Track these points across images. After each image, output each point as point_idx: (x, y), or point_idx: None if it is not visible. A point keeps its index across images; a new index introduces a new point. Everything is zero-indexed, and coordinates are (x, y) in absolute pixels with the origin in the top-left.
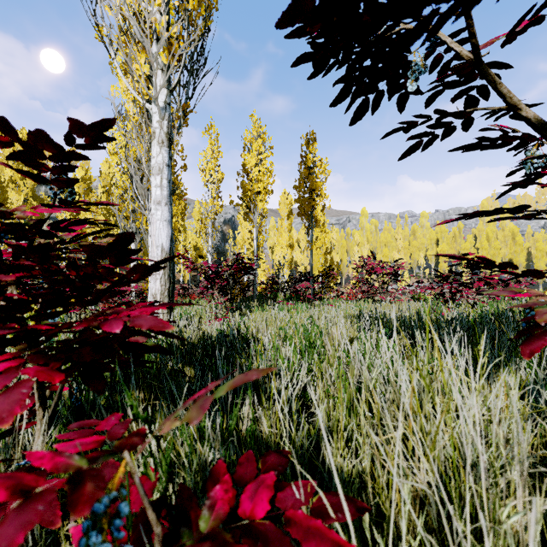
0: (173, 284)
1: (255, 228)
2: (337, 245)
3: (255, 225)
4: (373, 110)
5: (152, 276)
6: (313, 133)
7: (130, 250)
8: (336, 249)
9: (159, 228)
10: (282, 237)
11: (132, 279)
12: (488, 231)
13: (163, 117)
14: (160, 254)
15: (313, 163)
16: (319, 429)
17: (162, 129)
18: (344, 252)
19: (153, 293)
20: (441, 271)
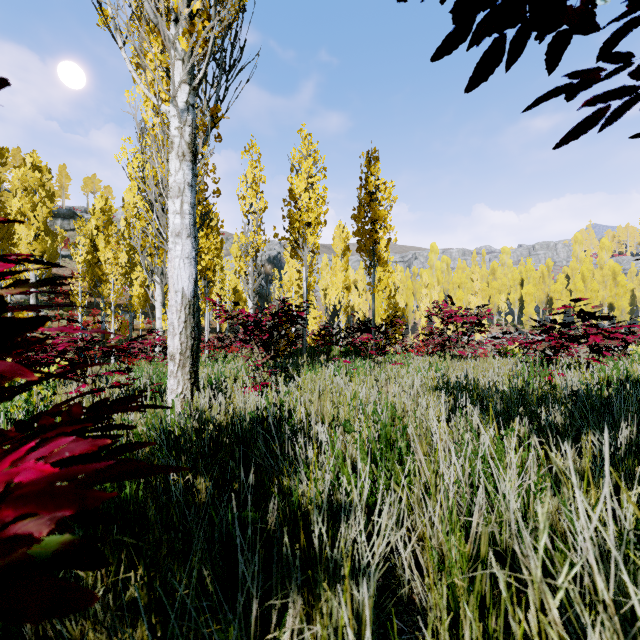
0: (197, 340)
1: (305, 267)
2: (401, 287)
3: (305, 263)
4: (510, 62)
5: (170, 330)
6: (375, 151)
7: (20, 320)
8: (400, 292)
9: (179, 268)
10: (337, 277)
11: (39, 378)
12: (583, 269)
13: (184, 122)
14: (180, 301)
15: (375, 188)
16: (409, 598)
17: (183, 138)
18: (409, 295)
19: (171, 353)
20: (526, 317)
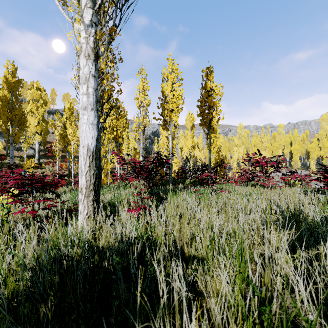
0: (97, 179)
1: (170, 135)
2: (222, 146)
3: (170, 132)
4: None
5: (80, 172)
6: (211, 67)
7: None
8: (222, 149)
9: (85, 130)
10: (188, 141)
11: None
12: None
13: (89, 34)
14: (86, 153)
15: (211, 88)
16: None
17: (88, 44)
18: (227, 150)
19: (80, 187)
20: (294, 162)
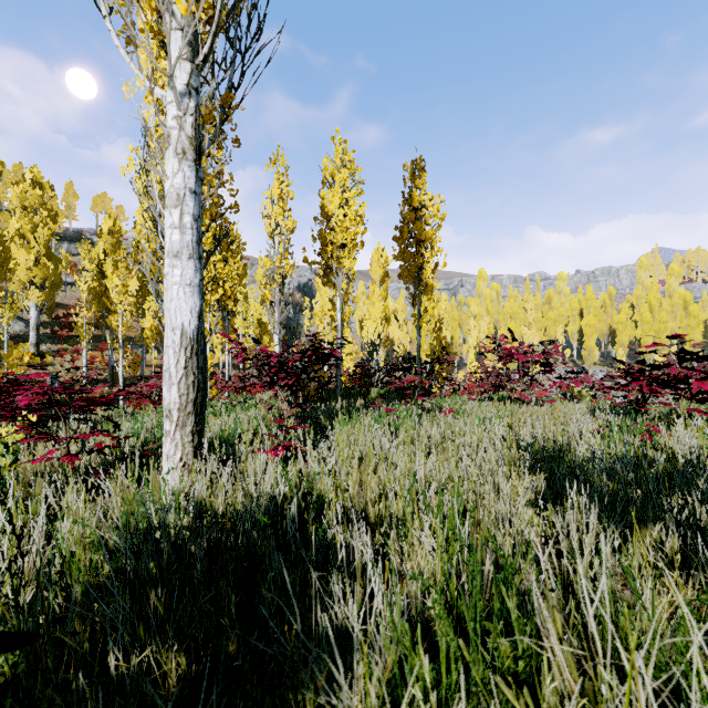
0: (201, 391)
1: (339, 296)
2: (446, 318)
3: (339, 291)
4: None
5: (166, 379)
6: (421, 161)
7: None
8: (445, 323)
9: (177, 298)
10: (375, 307)
11: None
12: (651, 298)
13: (185, 110)
14: (179, 341)
15: (421, 203)
16: None
17: (183, 131)
18: (455, 327)
19: (167, 408)
20: (587, 352)
